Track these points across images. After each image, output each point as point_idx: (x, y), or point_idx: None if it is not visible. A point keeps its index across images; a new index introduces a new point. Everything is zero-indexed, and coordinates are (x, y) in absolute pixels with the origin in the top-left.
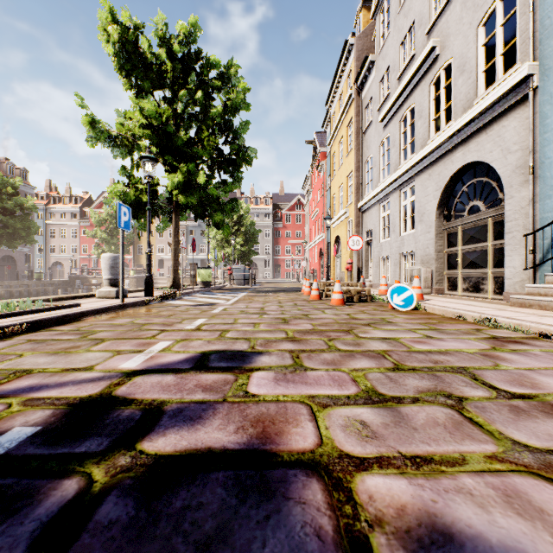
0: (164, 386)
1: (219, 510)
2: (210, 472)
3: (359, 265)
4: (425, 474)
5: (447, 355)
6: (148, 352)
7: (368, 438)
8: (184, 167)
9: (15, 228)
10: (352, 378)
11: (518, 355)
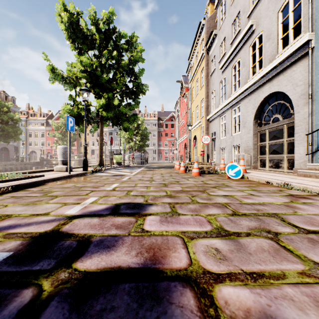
0: (92, 225)
1: (125, 312)
2: (119, 284)
3: (208, 153)
4: (260, 285)
5: (264, 206)
6: (83, 203)
7: (221, 260)
8: (106, 95)
9: (8, 131)
10: (208, 220)
11: (307, 206)
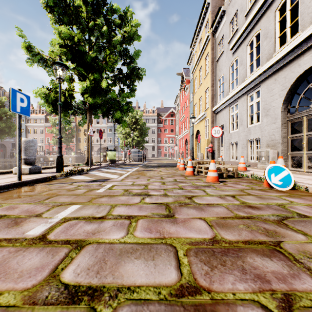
0: None
1: None
2: None
3: (214, 149)
4: None
5: None
6: None
7: None
8: (91, 76)
9: (2, 127)
10: None
11: None
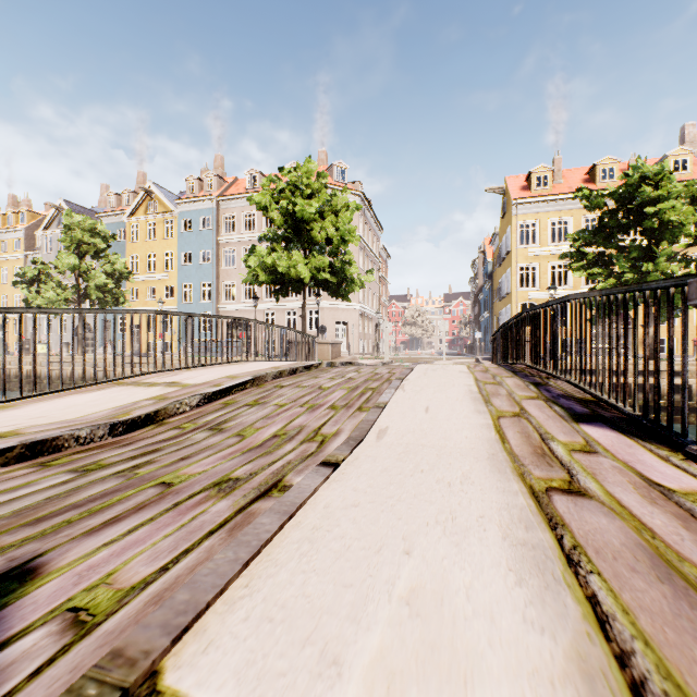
0: None
1: None
2: None
3: None
4: None
5: None
6: None
7: None
8: None
9: None
10: None
11: None
